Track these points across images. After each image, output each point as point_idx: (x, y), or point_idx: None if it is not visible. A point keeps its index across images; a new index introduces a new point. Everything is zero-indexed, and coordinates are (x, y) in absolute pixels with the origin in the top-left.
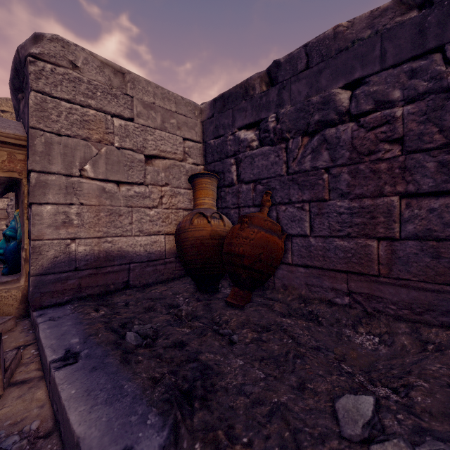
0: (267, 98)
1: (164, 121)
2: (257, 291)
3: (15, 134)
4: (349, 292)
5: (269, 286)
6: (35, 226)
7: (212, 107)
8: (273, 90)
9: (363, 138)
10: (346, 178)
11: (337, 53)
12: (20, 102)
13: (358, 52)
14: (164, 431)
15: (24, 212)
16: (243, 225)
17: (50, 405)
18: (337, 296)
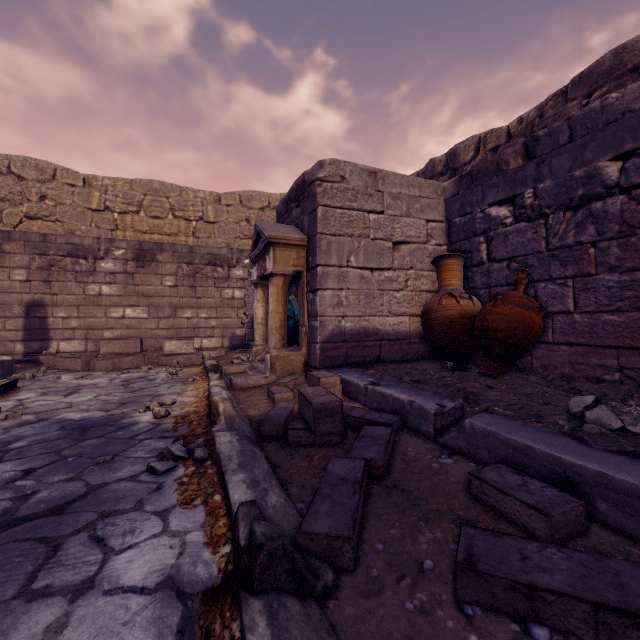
0: (523, 173)
1: (409, 207)
2: (511, 372)
3: (301, 238)
4: (620, 368)
5: (526, 368)
6: (321, 306)
7: (457, 184)
8: (531, 164)
9: (635, 211)
10: (615, 252)
11: (605, 125)
12: (293, 209)
13: (629, 124)
14: (455, 402)
15: (304, 297)
16: (496, 302)
17: (368, 408)
18: (607, 373)
